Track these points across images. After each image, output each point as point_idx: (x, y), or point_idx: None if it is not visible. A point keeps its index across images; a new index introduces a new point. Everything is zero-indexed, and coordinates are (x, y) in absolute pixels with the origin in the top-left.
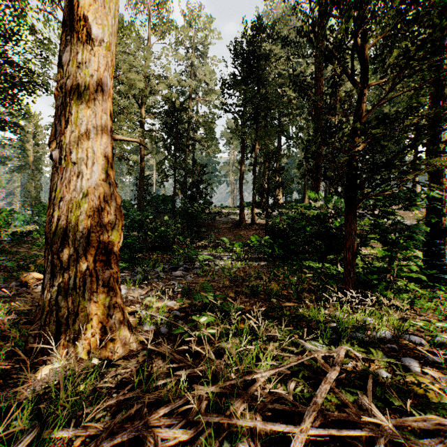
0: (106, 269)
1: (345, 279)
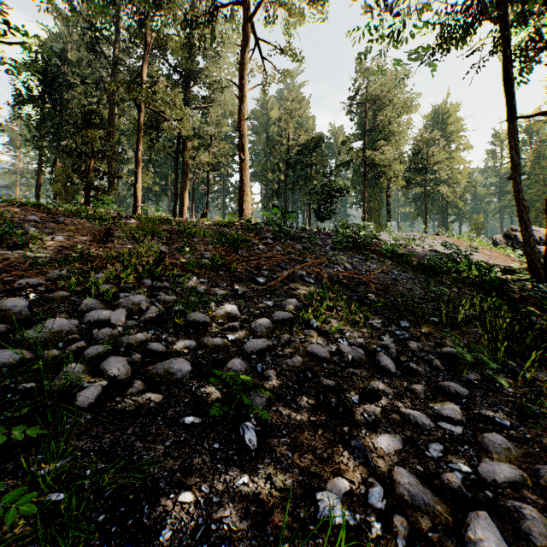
0: None
1: None
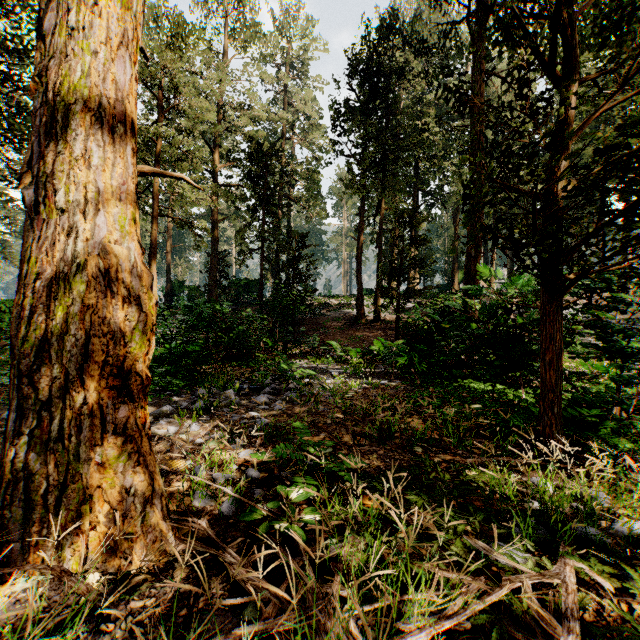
0: (121, 402)
1: (543, 415)
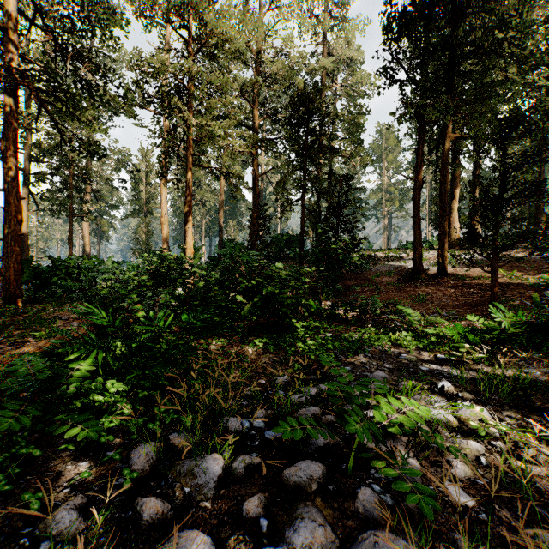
0: None
1: None
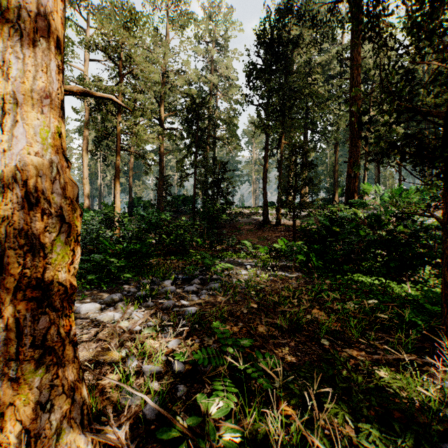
0: (42, 313)
1: (446, 317)
